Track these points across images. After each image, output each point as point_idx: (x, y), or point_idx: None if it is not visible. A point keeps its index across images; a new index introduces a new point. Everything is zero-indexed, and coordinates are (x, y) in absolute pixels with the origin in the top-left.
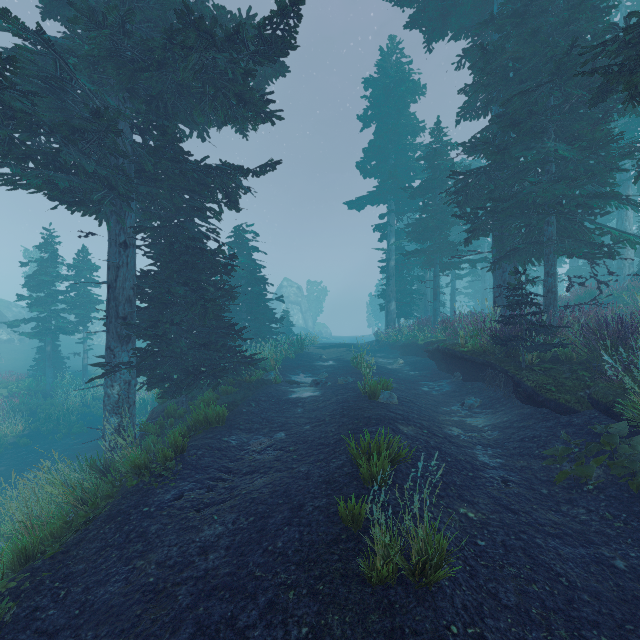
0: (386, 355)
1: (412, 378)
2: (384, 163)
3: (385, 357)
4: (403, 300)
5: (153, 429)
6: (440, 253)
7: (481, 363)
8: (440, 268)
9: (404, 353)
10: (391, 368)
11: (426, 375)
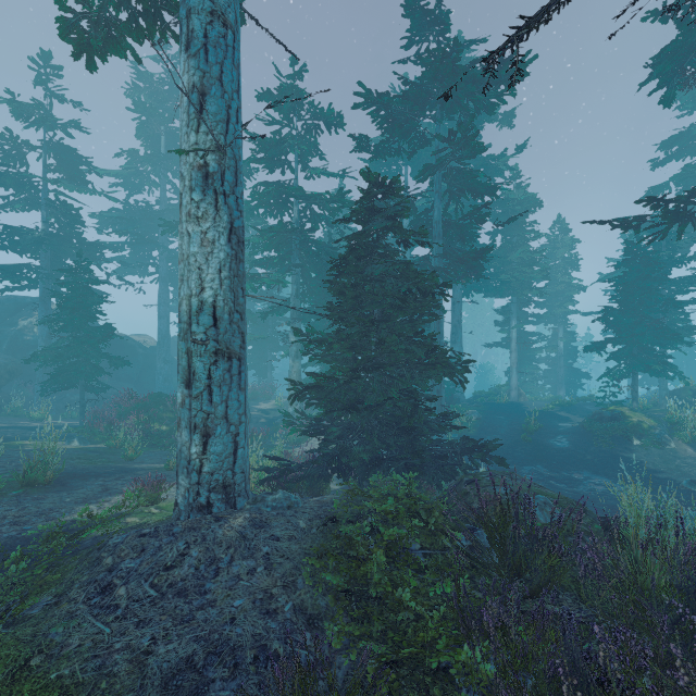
0: None
1: None
2: None
3: None
4: None
5: None
6: None
7: None
8: None
9: None
10: None
11: None
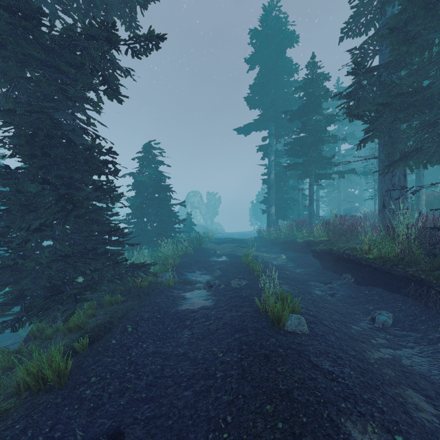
0: (269, 250)
1: (300, 277)
2: (266, 97)
3: (268, 252)
4: (281, 205)
5: (4, 360)
6: (314, 166)
7: (401, 276)
8: (315, 178)
9: (284, 249)
10: (277, 264)
11: (312, 273)
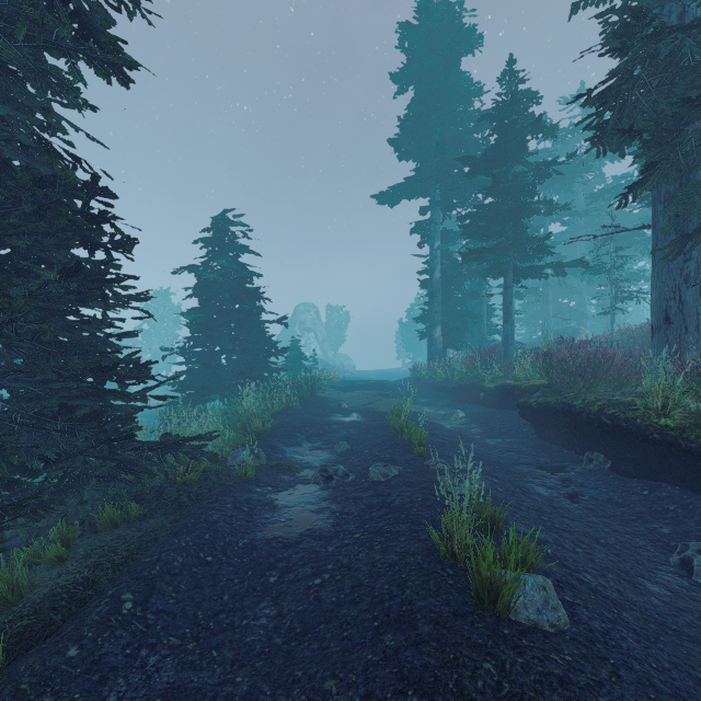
0: (432, 401)
1: (499, 455)
2: (426, 140)
3: (432, 404)
4: (452, 324)
5: None
6: (513, 254)
7: None
8: (514, 275)
9: (460, 399)
10: (451, 428)
11: (520, 448)
